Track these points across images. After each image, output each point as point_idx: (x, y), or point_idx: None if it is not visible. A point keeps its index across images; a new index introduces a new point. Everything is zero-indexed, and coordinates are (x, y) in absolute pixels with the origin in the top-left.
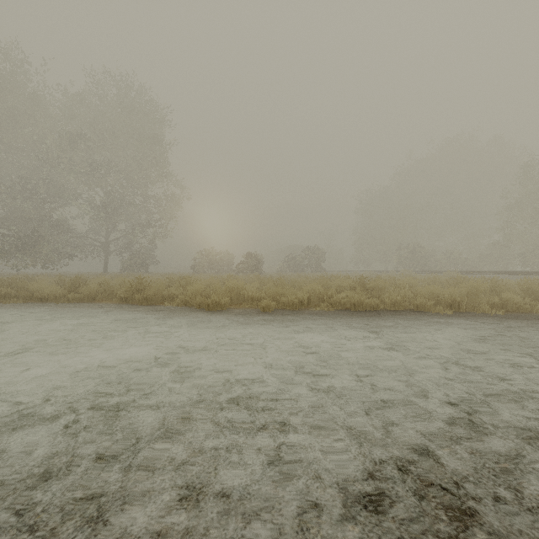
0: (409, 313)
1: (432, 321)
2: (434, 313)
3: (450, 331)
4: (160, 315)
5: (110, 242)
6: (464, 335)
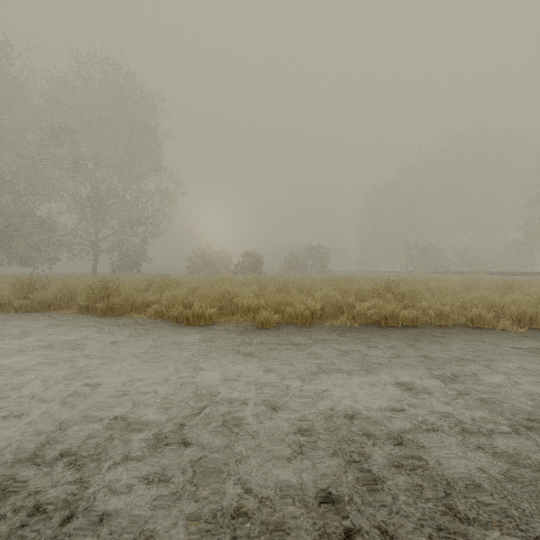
0: (466, 331)
1: (511, 346)
2: (501, 331)
3: None
4: (117, 334)
5: (100, 240)
6: None
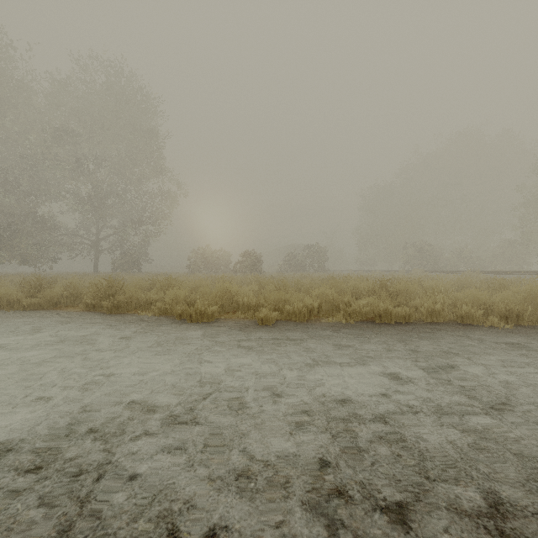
0: (455, 327)
1: (496, 341)
2: (489, 327)
3: None
4: (124, 330)
5: (101, 240)
6: None
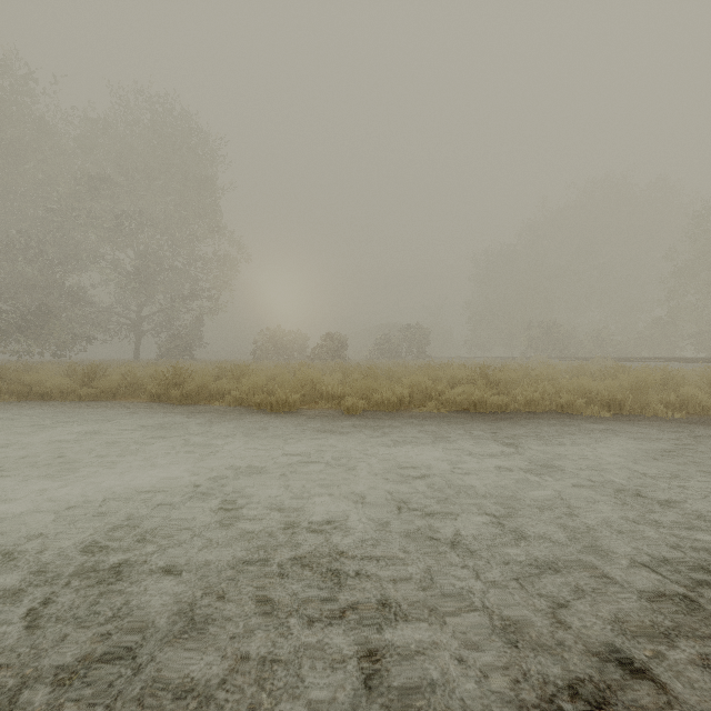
0: (552, 416)
1: (586, 427)
2: (587, 416)
3: (614, 443)
4: (204, 419)
5: (143, 318)
6: (636, 449)
